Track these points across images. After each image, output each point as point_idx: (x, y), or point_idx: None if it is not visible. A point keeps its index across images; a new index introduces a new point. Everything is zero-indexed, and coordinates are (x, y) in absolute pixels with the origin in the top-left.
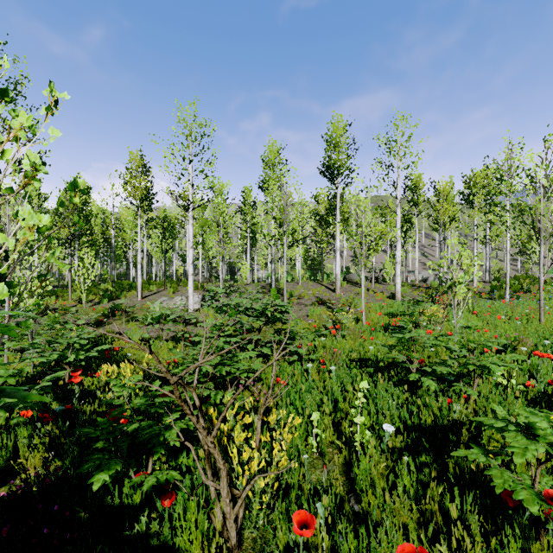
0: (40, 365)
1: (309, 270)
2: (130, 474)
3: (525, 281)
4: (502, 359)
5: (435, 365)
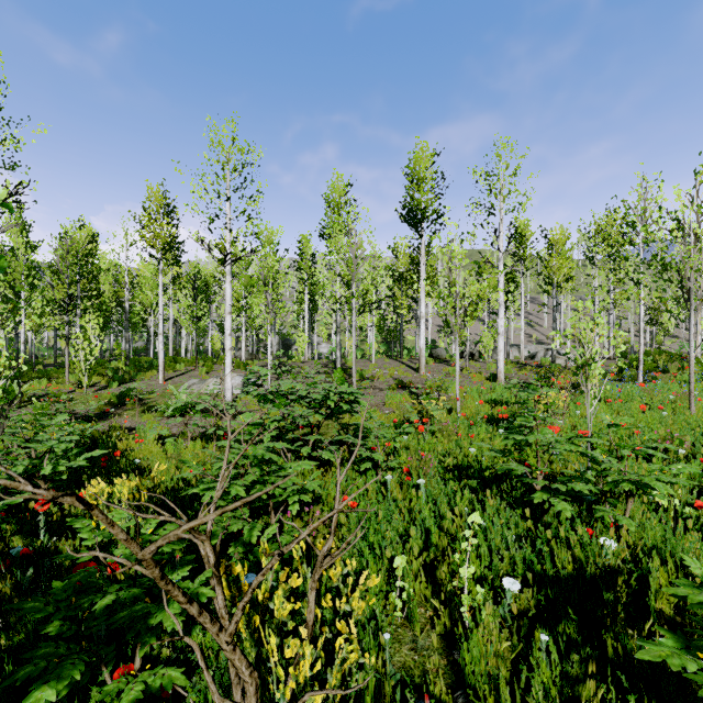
0: (7, 477)
1: (385, 344)
2: (103, 677)
3: (661, 357)
4: (665, 471)
5: (569, 479)
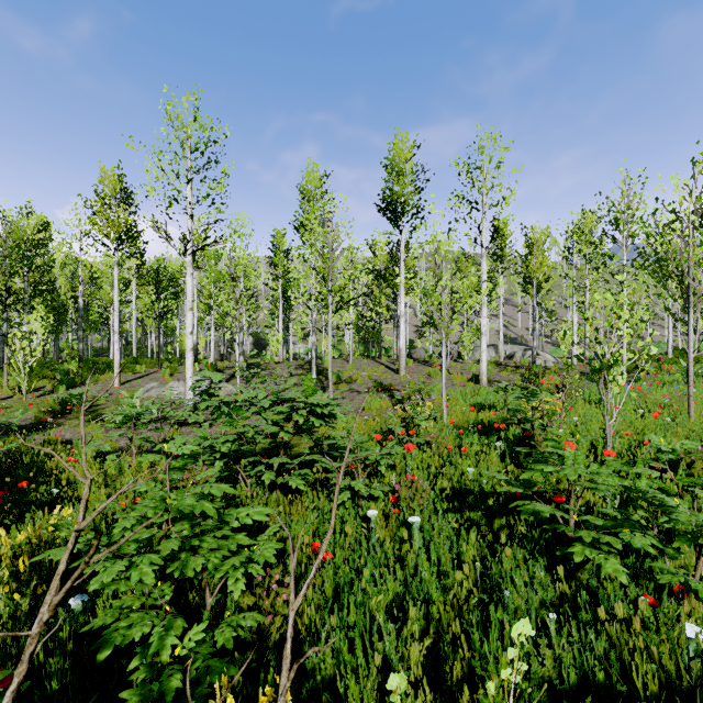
0: None
1: (362, 344)
2: None
3: (640, 358)
4: None
5: (615, 525)
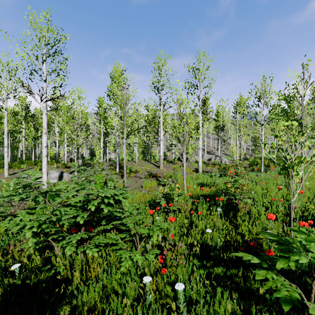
0: None
1: (142, 154)
2: None
3: (266, 160)
4: None
5: None
